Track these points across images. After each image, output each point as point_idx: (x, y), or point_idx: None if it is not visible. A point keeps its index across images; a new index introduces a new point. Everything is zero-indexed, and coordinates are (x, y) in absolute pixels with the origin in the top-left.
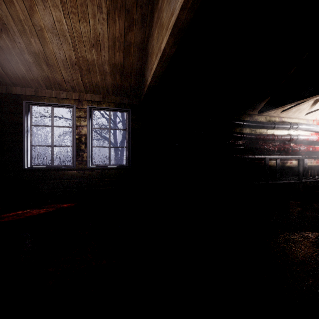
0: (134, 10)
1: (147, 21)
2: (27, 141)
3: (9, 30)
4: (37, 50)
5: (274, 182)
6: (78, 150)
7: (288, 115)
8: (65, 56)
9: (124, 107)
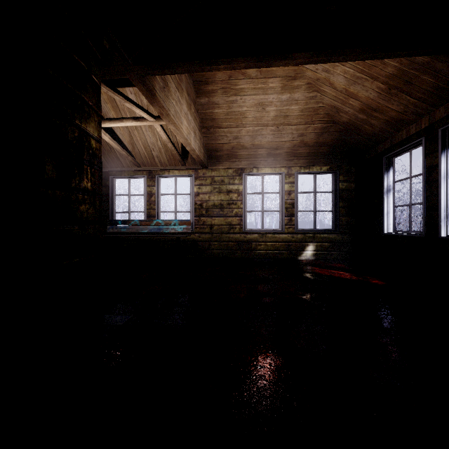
0: None
1: None
2: (387, 202)
3: (339, 108)
4: (359, 106)
5: None
6: (428, 208)
7: None
8: (375, 91)
9: None
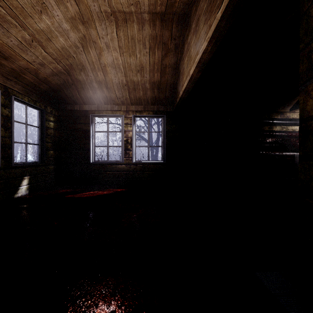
0: (169, 42)
1: (179, 48)
2: (92, 143)
3: (85, 69)
4: (101, 79)
5: None
6: (126, 149)
7: None
8: (118, 80)
9: (160, 114)
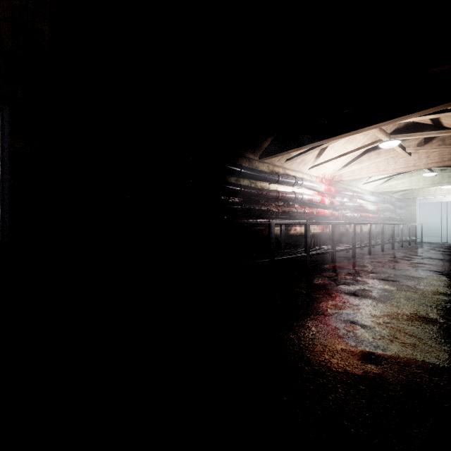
0: None
1: None
2: None
3: None
4: None
5: (280, 257)
6: None
7: (293, 166)
8: None
9: None
